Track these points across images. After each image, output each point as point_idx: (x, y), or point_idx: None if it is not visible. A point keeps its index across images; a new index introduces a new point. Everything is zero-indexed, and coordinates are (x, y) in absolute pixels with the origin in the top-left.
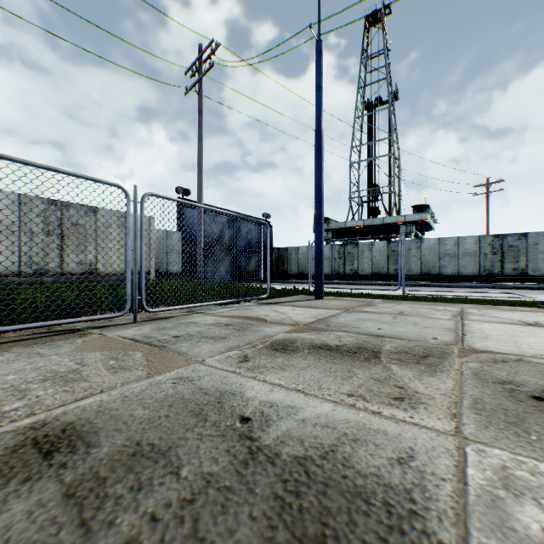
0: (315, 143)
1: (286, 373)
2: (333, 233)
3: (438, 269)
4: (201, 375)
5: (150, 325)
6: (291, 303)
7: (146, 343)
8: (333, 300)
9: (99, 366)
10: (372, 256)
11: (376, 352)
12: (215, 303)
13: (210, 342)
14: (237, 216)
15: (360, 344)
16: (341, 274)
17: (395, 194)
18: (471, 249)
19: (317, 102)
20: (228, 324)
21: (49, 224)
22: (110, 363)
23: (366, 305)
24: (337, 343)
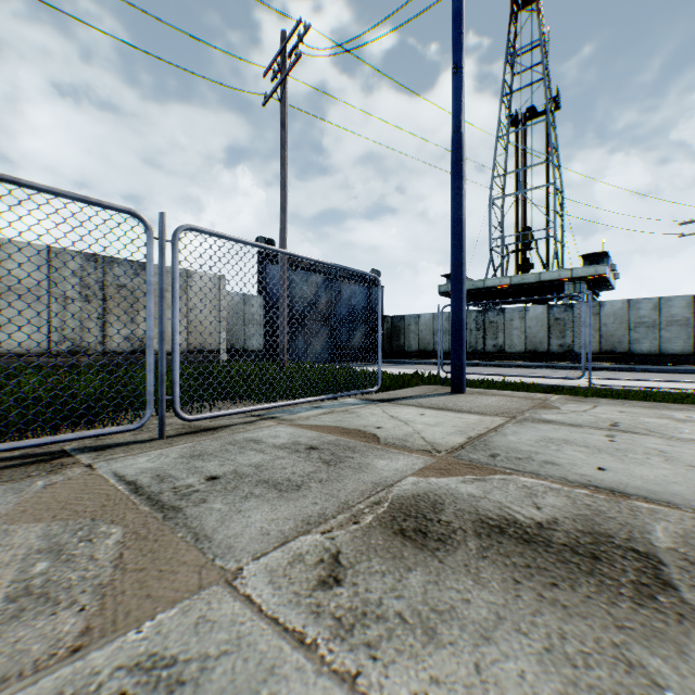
0: (452, 154)
1: (443, 658)
2: (467, 295)
3: (626, 344)
4: (212, 648)
5: (183, 444)
6: (417, 401)
7: (149, 498)
8: (481, 395)
9: (2, 583)
10: (525, 326)
11: (645, 556)
12: (297, 403)
13: (269, 500)
14: (332, 265)
15: (589, 521)
16: (479, 351)
17: (556, 239)
18: (680, 315)
19: (455, 91)
20: (312, 446)
21: (87, 287)
22: (33, 569)
23: (541, 407)
24: (535, 516)
